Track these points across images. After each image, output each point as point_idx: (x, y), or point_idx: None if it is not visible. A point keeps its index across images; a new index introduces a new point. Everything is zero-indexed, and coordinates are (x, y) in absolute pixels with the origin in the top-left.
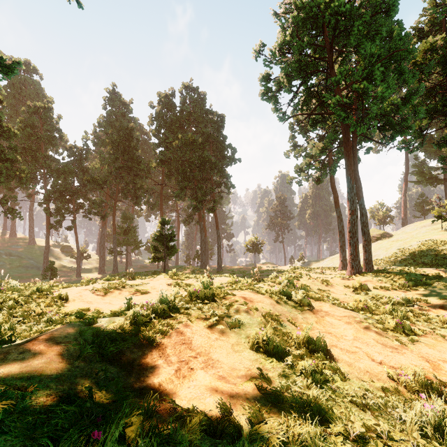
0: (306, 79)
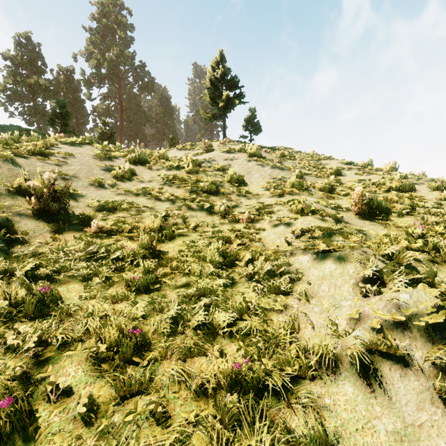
0: (22, 103)
